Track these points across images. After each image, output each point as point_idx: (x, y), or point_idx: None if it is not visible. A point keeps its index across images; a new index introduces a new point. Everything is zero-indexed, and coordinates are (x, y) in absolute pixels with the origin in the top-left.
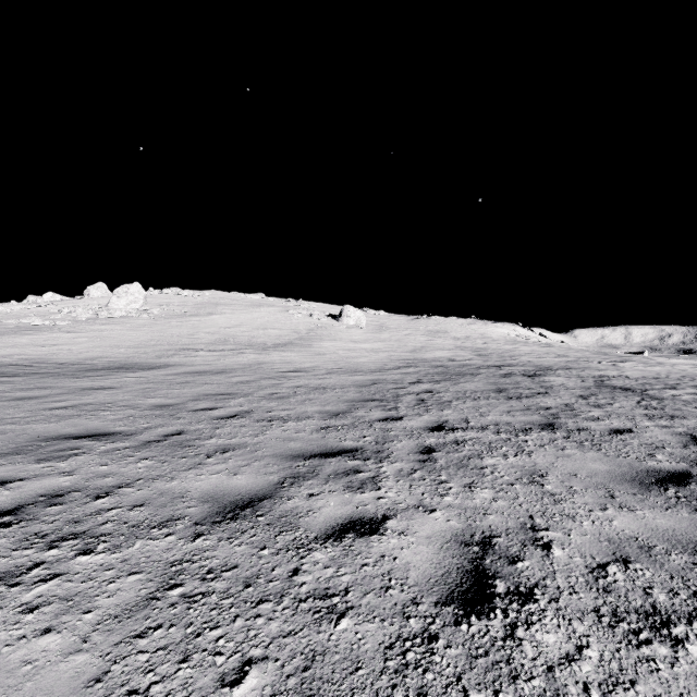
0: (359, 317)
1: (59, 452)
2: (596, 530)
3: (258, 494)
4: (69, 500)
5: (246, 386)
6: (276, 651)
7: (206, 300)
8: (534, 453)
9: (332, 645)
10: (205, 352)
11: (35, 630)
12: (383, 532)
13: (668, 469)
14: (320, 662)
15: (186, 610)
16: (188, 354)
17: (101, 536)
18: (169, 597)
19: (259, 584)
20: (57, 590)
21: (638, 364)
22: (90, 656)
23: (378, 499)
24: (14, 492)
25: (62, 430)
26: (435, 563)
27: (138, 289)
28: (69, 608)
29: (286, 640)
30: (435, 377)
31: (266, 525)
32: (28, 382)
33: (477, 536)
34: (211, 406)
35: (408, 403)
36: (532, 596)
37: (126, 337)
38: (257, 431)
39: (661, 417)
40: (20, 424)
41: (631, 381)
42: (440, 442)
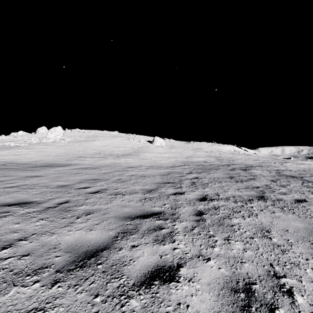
0: (162, 142)
1: None
2: None
3: (101, 246)
4: None
5: (106, 175)
6: None
7: (91, 134)
8: (258, 215)
9: None
10: (89, 158)
11: None
12: (178, 279)
13: None
14: None
15: None
16: (81, 159)
17: None
18: None
19: None
20: None
21: (293, 164)
22: None
23: (174, 249)
24: None
25: (5, 200)
26: (216, 311)
27: (60, 129)
28: None
29: None
30: (198, 170)
31: (102, 272)
32: (1, 173)
33: (241, 283)
34: (87, 186)
35: (187, 184)
36: None
37: (53, 151)
38: (108, 201)
39: None
40: None
41: (293, 172)
42: (206, 208)
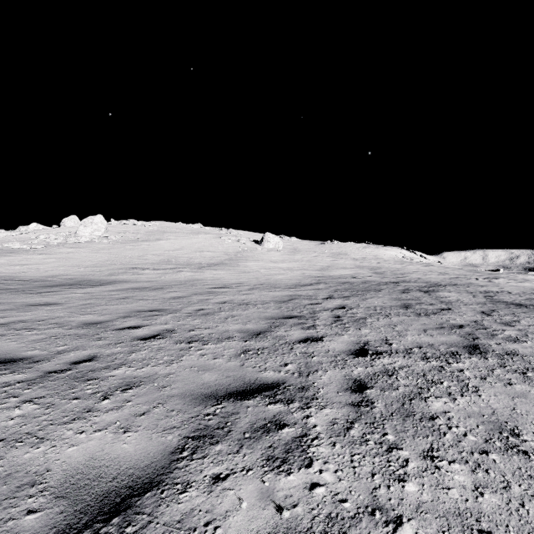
0: (277, 242)
1: None
2: None
3: (142, 478)
4: None
5: (177, 301)
6: None
7: (155, 228)
8: (481, 390)
9: None
10: (150, 270)
11: None
12: None
13: None
14: None
15: None
16: (136, 272)
17: None
18: None
19: None
20: None
21: (509, 280)
22: None
23: (311, 489)
24: None
25: None
26: None
27: (101, 219)
28: None
29: None
30: (343, 293)
31: None
32: None
33: None
34: (137, 324)
35: (325, 320)
36: None
37: (87, 258)
38: (173, 357)
39: None
40: None
41: (516, 297)
42: (369, 373)
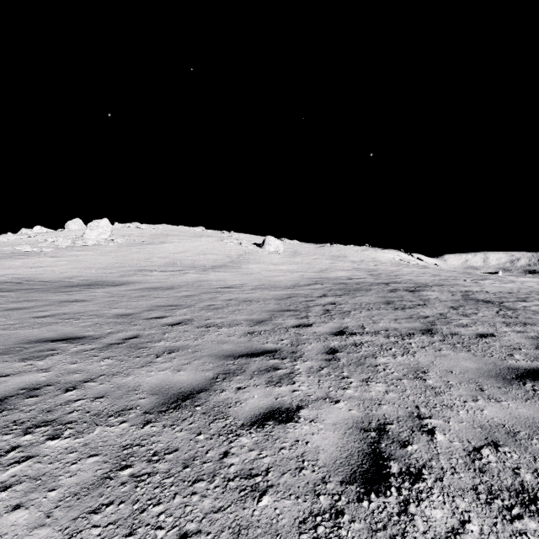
0: (278, 245)
1: (39, 352)
2: (470, 418)
3: (196, 388)
4: (44, 392)
5: (189, 299)
6: (208, 526)
7: (159, 231)
8: (417, 353)
9: (255, 520)
10: (158, 272)
11: (7, 506)
12: (297, 419)
13: (524, 367)
14: (245, 536)
15: (134, 488)
16: (145, 274)
17: (68, 423)
18: (120, 476)
19: (195, 465)
20: (28, 471)
21: (495, 281)
22: (52, 530)
23: (293, 392)
24: (0, 386)
25: (43, 335)
26: (340, 447)
27: (106, 223)
28: (37, 486)
29: (217, 516)
30: (337, 292)
31: (202, 414)
32: (19, 296)
33: (374, 423)
34: (161, 315)
35: (317, 313)
36: (420, 475)
37: (97, 260)
38: (197, 336)
39: (516, 324)
40: (9, 329)
41: (490, 295)
42: (342, 344)
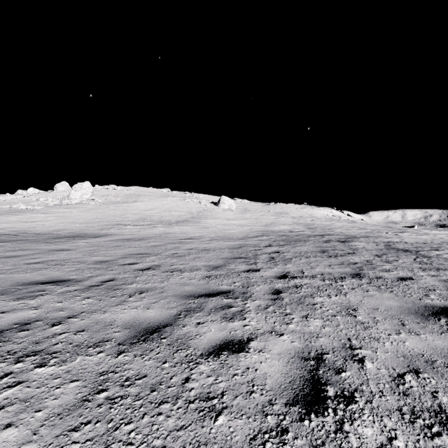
0: (231, 203)
1: (30, 293)
2: (394, 349)
3: (163, 323)
4: (33, 327)
5: (157, 248)
6: (171, 442)
7: (132, 192)
8: (348, 294)
9: (212, 437)
10: (131, 226)
11: None
12: (248, 350)
13: (439, 305)
14: None
15: (109, 409)
16: (120, 227)
17: (53, 353)
18: (97, 399)
19: (161, 389)
20: (18, 394)
21: (412, 234)
22: (37, 445)
23: (244, 326)
24: None
25: (34, 278)
26: (284, 373)
27: (88, 185)
28: (25, 407)
29: (179, 433)
30: (280, 242)
31: (167, 345)
32: (15, 246)
33: (313, 353)
34: (134, 262)
35: (263, 260)
36: (353, 398)
37: (80, 216)
38: (163, 279)
39: (431, 269)
40: (6, 274)
41: (408, 245)
42: (285, 286)
